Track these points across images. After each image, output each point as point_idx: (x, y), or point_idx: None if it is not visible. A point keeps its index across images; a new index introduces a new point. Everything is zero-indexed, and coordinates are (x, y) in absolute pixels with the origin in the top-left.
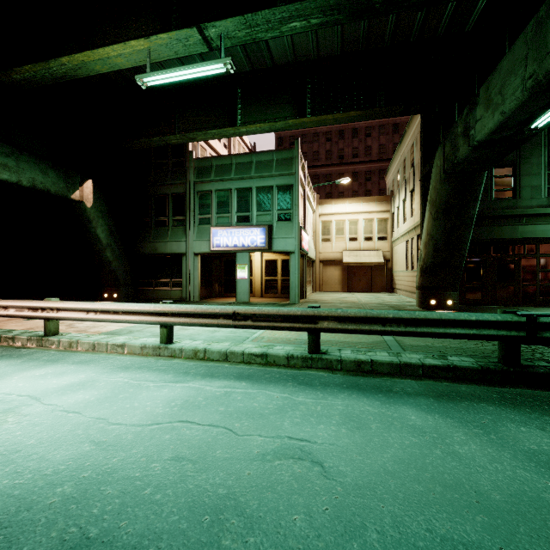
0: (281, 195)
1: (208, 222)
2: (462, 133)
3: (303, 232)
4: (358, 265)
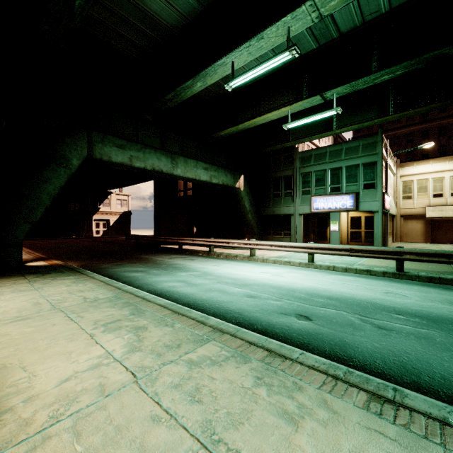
0: (366, 170)
1: (308, 193)
2: None
3: (385, 196)
4: (444, 219)
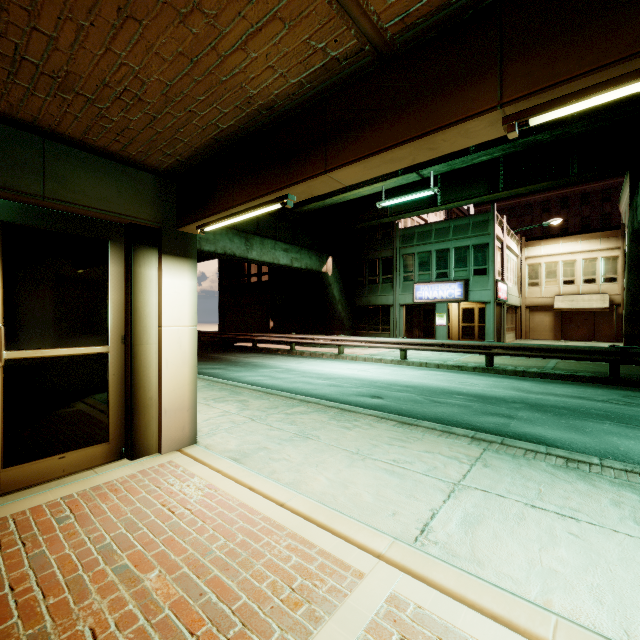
0: (477, 253)
1: (411, 279)
2: (635, 209)
3: (499, 283)
4: (576, 311)
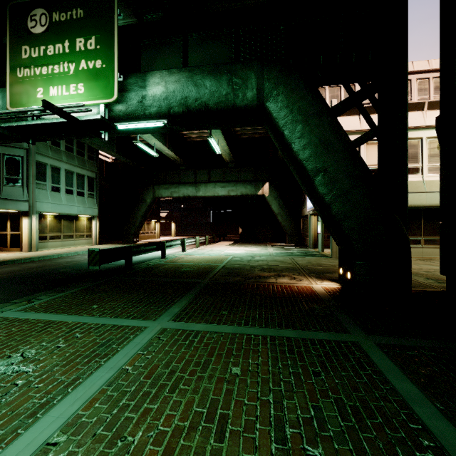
0: None
1: None
2: None
3: None
4: None
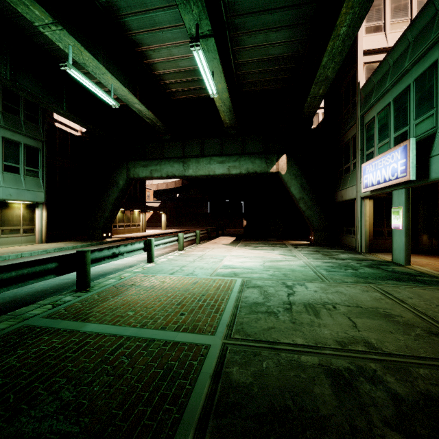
0: None
1: (372, 157)
2: None
3: None
4: None
